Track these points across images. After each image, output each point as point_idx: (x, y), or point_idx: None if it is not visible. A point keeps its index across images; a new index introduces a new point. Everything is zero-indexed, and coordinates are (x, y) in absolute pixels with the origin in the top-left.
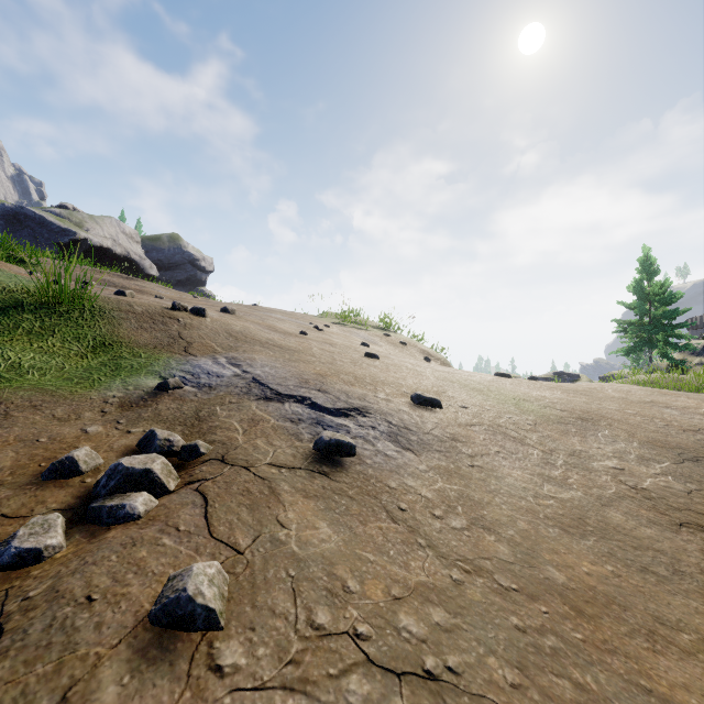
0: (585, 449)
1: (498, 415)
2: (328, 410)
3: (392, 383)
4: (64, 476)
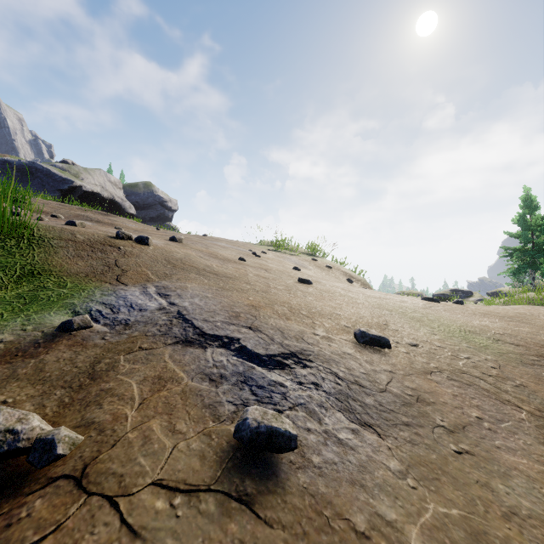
0: None
1: (454, 354)
2: (259, 358)
3: (329, 314)
4: None
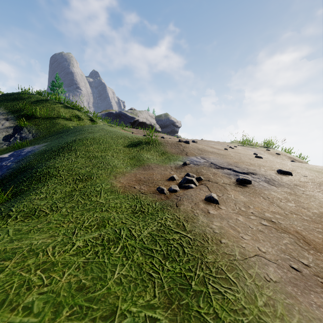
0: None
1: None
2: (240, 172)
3: (268, 166)
4: (172, 180)
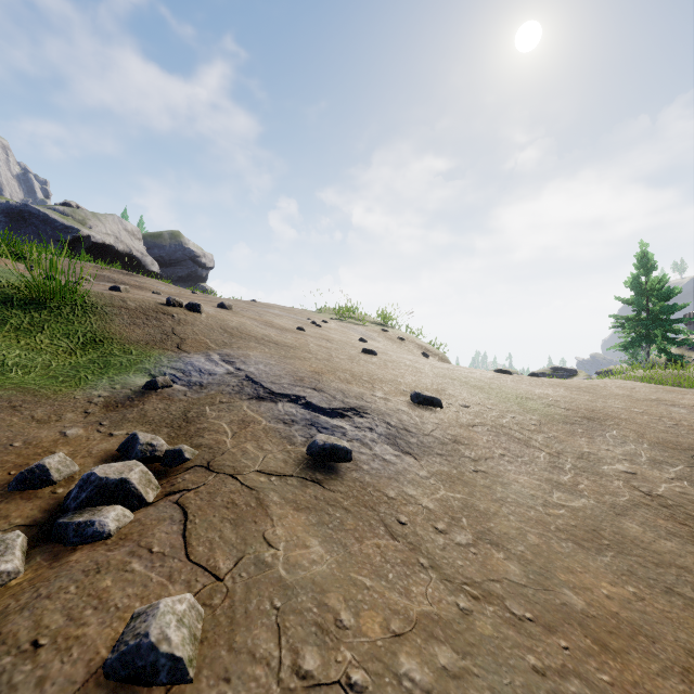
0: (594, 451)
1: (501, 414)
2: (323, 411)
3: (390, 380)
4: (33, 486)
